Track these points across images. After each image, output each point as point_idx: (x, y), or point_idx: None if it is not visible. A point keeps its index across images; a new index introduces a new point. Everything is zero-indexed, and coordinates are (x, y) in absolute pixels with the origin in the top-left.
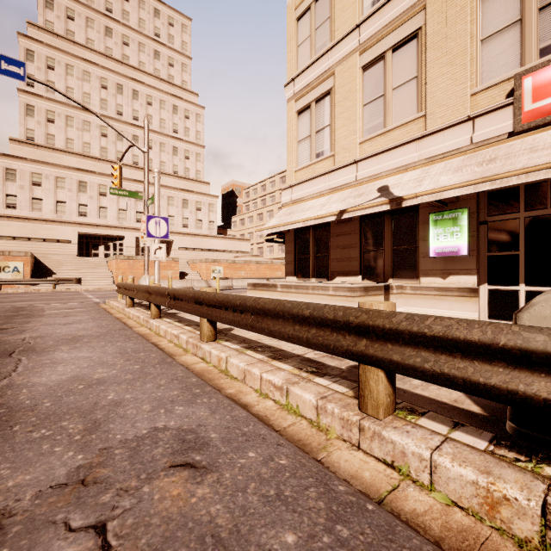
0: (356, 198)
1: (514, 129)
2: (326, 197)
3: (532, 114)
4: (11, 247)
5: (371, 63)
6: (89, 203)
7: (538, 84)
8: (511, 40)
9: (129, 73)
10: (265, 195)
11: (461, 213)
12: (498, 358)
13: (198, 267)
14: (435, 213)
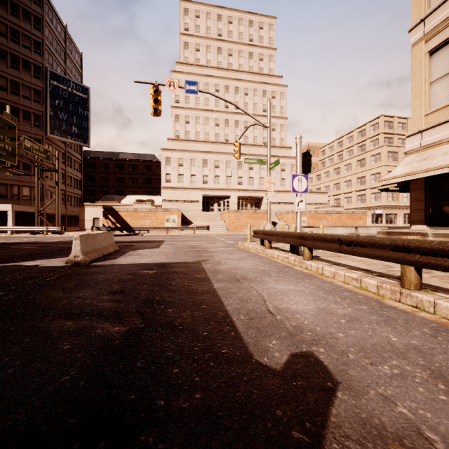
0: None
1: None
2: None
3: None
4: (168, 206)
5: None
6: (208, 174)
7: None
8: None
9: (232, 76)
10: (342, 150)
11: None
12: None
13: (285, 217)
14: None
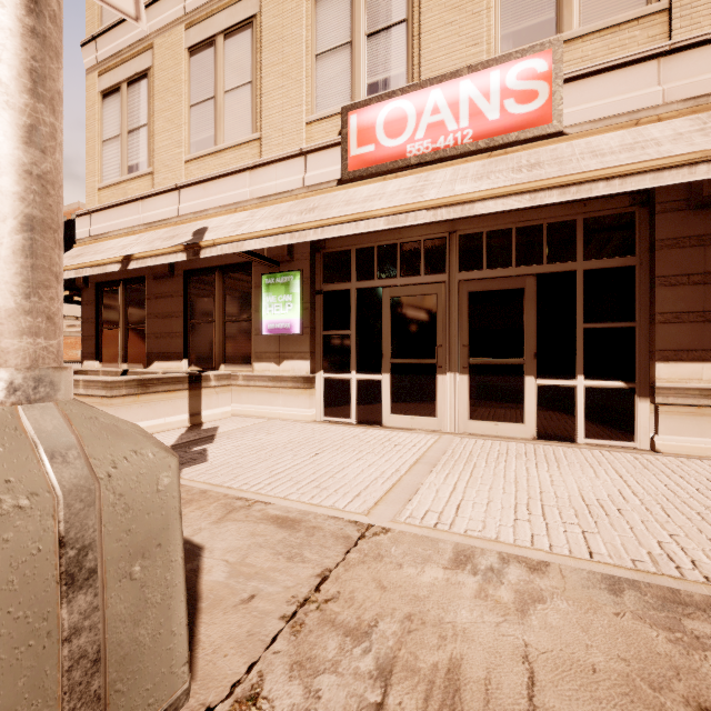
0: (166, 241)
1: (342, 176)
2: (136, 236)
3: (357, 161)
4: None
5: (200, 46)
6: None
7: (362, 126)
8: (343, 65)
9: None
10: None
11: (294, 278)
12: None
13: None
14: (268, 275)
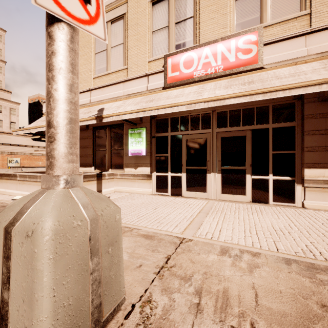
0: (85, 114)
1: (164, 85)
2: None
3: (171, 79)
4: None
5: None
6: None
7: (173, 63)
8: (165, 36)
9: None
10: None
11: (143, 130)
12: None
13: None
14: (131, 129)
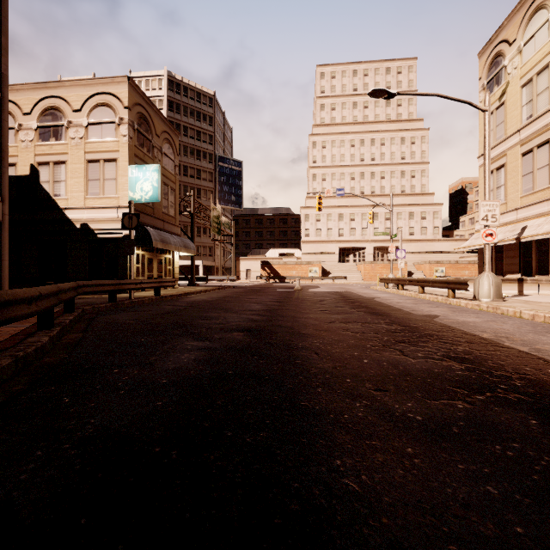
0: (510, 232)
1: None
2: (499, 229)
3: None
4: (307, 258)
5: (526, 152)
6: (344, 227)
7: None
8: None
9: (368, 128)
10: None
11: None
12: (458, 284)
13: (422, 268)
14: None
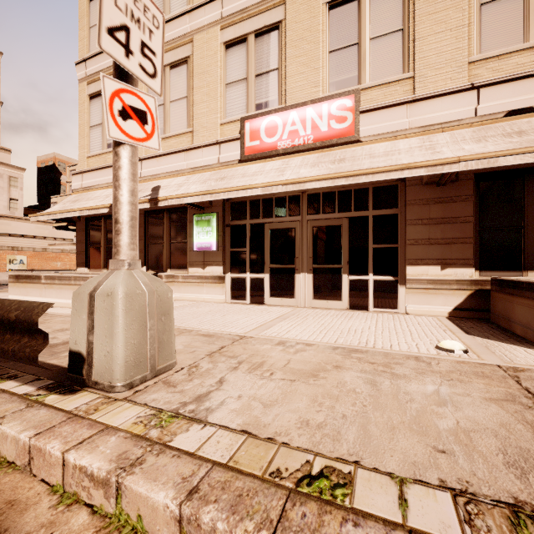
0: None
1: (241, 158)
2: None
3: (250, 150)
4: None
5: None
6: None
7: (252, 129)
8: (242, 92)
9: None
10: None
11: (213, 217)
12: None
13: None
14: (197, 215)
